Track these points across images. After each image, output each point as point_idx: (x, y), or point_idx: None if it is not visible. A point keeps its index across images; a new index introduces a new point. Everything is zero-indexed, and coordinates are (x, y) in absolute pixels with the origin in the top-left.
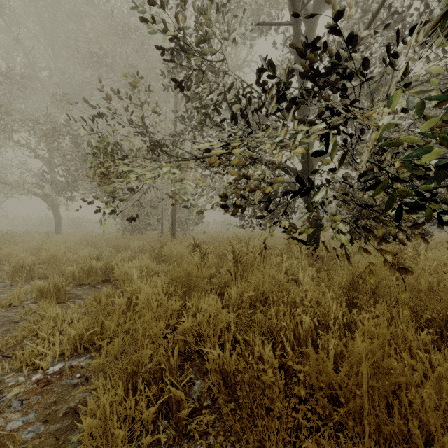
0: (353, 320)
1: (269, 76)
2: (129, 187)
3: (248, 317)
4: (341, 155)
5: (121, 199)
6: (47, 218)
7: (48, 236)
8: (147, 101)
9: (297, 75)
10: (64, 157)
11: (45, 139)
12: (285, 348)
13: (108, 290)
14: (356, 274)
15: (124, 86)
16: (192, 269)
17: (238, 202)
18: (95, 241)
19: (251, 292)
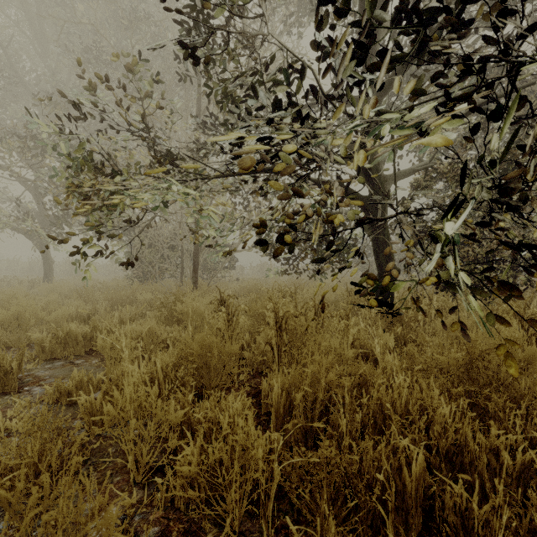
0: (493, 448)
1: (343, 0)
2: (129, 219)
3: (302, 432)
4: (453, 158)
5: (113, 234)
6: (40, 262)
7: (32, 285)
8: (151, 93)
9: (363, 65)
10: (50, 180)
11: (24, 156)
12: (378, 514)
13: (81, 375)
14: (476, 353)
15: (133, 91)
16: (211, 342)
17: (284, 236)
18: (89, 292)
19: (307, 388)
